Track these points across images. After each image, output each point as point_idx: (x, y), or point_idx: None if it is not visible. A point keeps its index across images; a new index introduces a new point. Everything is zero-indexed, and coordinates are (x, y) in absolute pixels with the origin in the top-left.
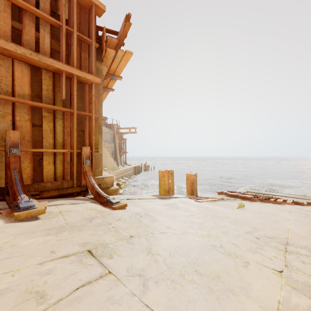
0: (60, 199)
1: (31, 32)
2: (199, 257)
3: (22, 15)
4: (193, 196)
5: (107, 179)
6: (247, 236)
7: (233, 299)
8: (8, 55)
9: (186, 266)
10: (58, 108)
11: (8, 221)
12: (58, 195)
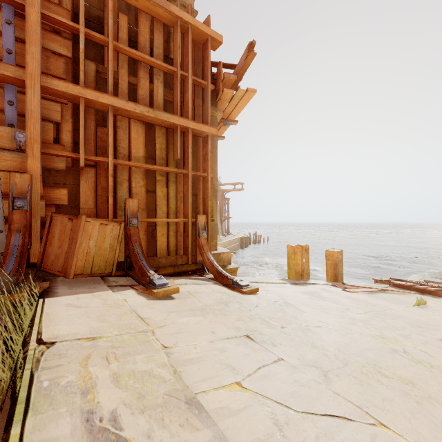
0: (180, 278)
1: (145, 85)
2: (379, 360)
3: (137, 67)
4: (337, 283)
5: (224, 255)
6: (441, 345)
7: (440, 407)
8: (126, 115)
9: (365, 366)
10: (172, 169)
11: (149, 298)
12: (173, 272)
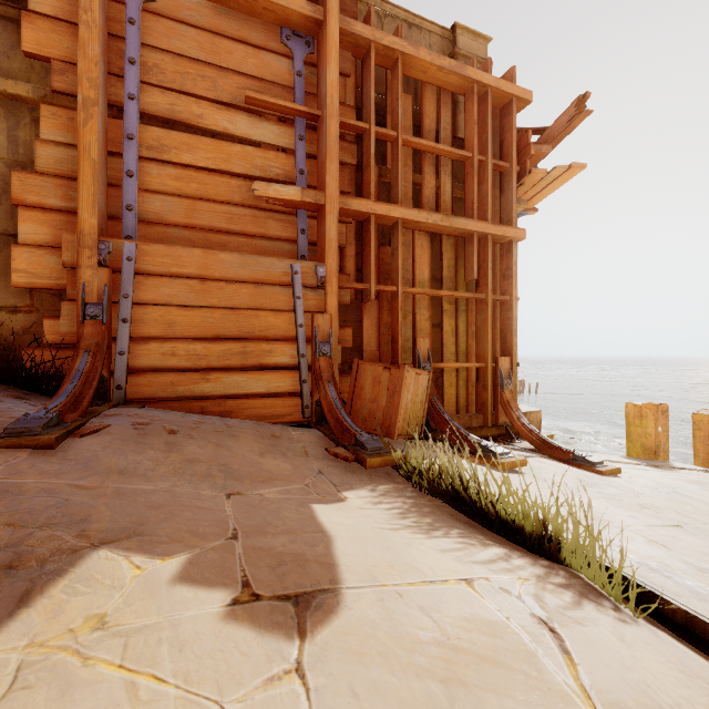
0: None
1: (431, 182)
2: None
3: (422, 161)
4: None
5: (531, 416)
6: None
7: None
8: (411, 227)
9: None
10: (466, 295)
11: (496, 470)
12: None
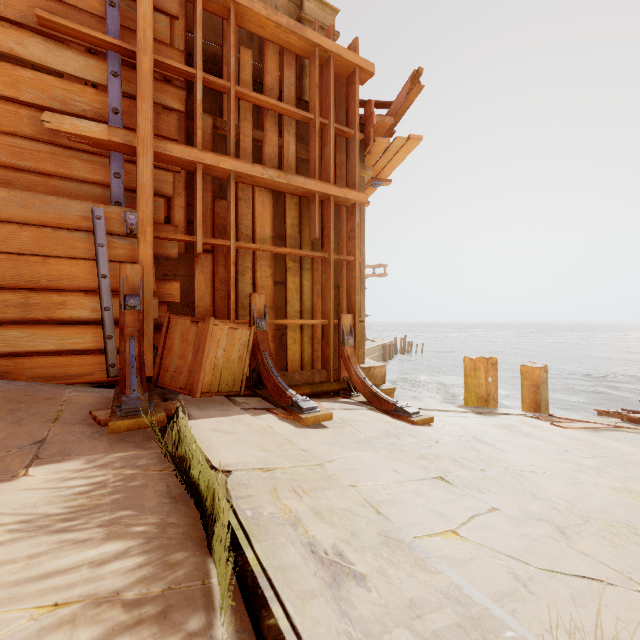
0: (322, 401)
1: (273, 140)
2: (631, 519)
3: (263, 117)
4: (540, 413)
5: (376, 371)
6: None
7: None
8: (250, 182)
9: (614, 525)
10: (308, 253)
11: (296, 426)
12: (310, 393)
